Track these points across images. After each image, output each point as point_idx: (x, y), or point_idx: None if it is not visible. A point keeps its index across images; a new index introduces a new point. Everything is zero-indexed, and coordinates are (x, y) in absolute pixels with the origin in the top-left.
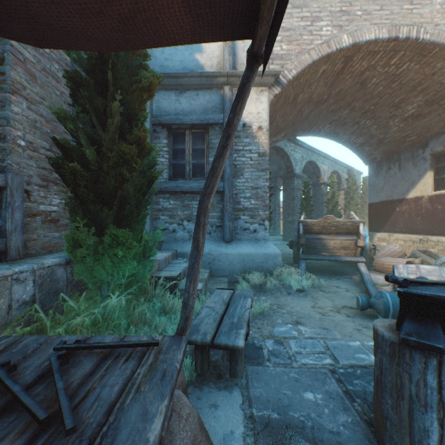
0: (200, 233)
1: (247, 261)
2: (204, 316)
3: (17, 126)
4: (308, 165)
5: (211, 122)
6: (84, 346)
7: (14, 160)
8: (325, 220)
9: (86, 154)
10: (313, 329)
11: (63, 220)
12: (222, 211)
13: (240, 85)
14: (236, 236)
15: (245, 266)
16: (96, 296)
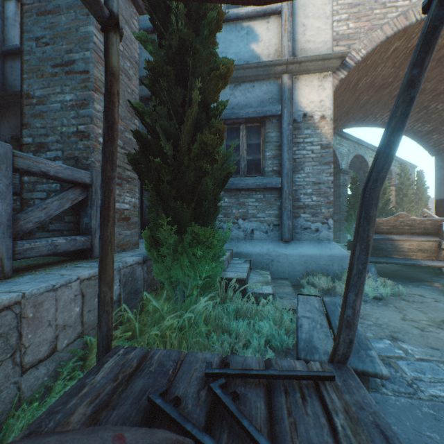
0: (370, 231)
1: (310, 263)
2: (309, 328)
3: (98, 124)
4: (354, 160)
5: (268, 114)
6: (240, 373)
7: (96, 157)
8: (396, 218)
9: (161, 150)
10: (421, 348)
11: (133, 218)
12: (280, 208)
13: (428, 30)
14: (296, 236)
15: (307, 269)
16: (171, 297)
